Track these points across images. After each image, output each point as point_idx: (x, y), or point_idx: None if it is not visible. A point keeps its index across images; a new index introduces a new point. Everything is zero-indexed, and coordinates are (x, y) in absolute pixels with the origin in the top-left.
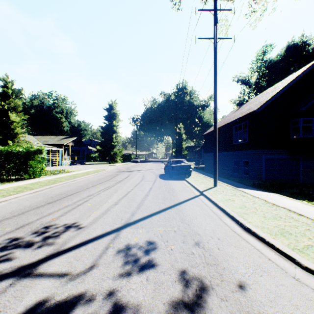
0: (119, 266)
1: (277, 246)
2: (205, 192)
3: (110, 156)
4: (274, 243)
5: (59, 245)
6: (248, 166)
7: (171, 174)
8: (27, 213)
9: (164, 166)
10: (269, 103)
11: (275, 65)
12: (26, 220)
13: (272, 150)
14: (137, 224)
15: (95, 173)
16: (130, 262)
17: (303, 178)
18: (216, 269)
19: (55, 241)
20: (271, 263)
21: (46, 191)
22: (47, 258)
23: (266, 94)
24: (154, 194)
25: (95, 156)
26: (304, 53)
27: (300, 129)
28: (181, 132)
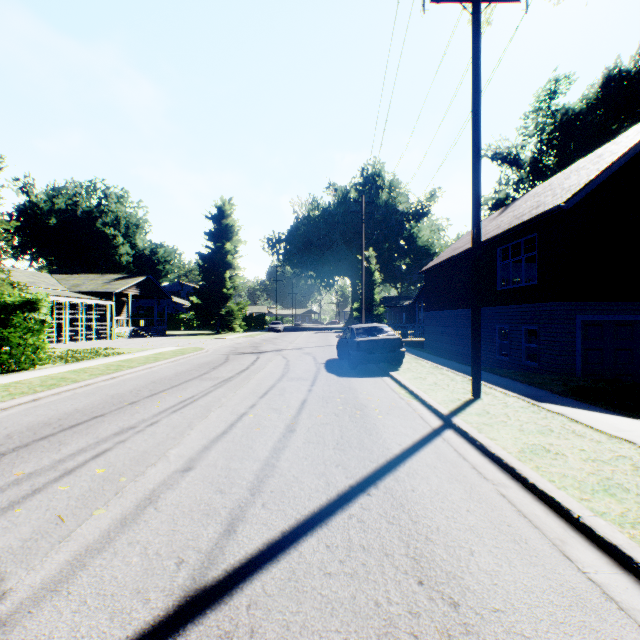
0: None
1: None
2: (458, 419)
3: (219, 319)
4: None
5: None
6: (540, 341)
7: (356, 362)
8: None
9: (335, 339)
10: (593, 189)
11: (579, 119)
12: None
13: (599, 302)
14: (235, 601)
15: (175, 358)
16: None
17: None
18: None
19: None
20: None
21: (13, 413)
22: None
23: (578, 171)
24: (312, 425)
25: (189, 319)
26: None
27: None
28: (372, 268)
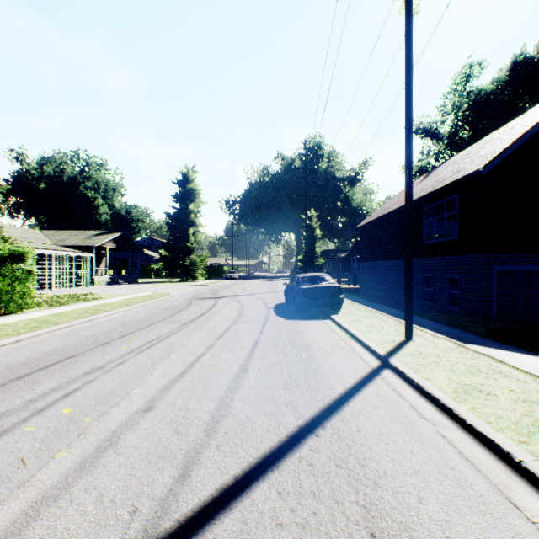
0: None
1: None
2: (394, 360)
3: (183, 268)
4: None
5: None
6: (460, 288)
7: (301, 307)
8: None
9: (282, 286)
10: (507, 156)
11: (490, 98)
12: None
13: (512, 254)
14: None
15: (145, 303)
16: None
17: None
18: None
19: None
20: None
21: None
22: None
23: (492, 141)
24: (264, 365)
25: (158, 268)
26: None
27: None
28: (314, 225)
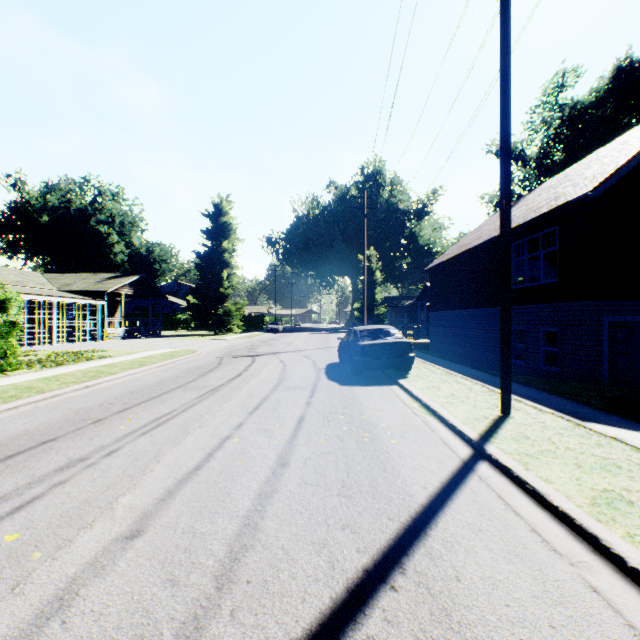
0: None
1: None
2: (493, 448)
3: (216, 319)
4: None
5: None
6: (561, 345)
7: (360, 368)
8: None
9: (335, 340)
10: (622, 176)
11: (588, 112)
12: None
13: (628, 302)
14: None
15: (163, 363)
16: None
17: None
18: None
19: None
20: None
21: None
22: None
23: (600, 159)
24: (311, 455)
25: (186, 319)
26: None
27: None
28: (373, 267)
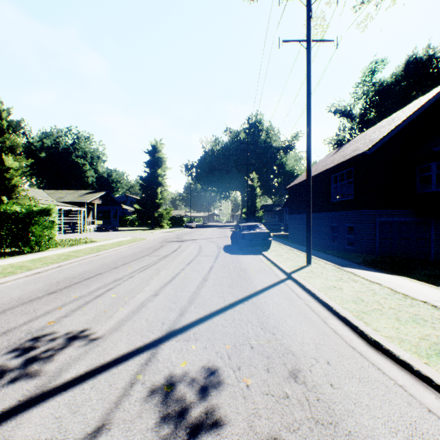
0: (151, 428)
1: (438, 382)
2: (294, 274)
3: (153, 219)
4: (432, 374)
5: (47, 376)
6: (355, 234)
7: (242, 246)
8: (11, 312)
9: (230, 233)
10: (386, 141)
11: (390, 88)
12: (6, 324)
13: (389, 210)
14: (188, 332)
15: (130, 244)
16: (172, 417)
17: (436, 251)
18: (334, 435)
19: (42, 369)
20: (436, 421)
21: (52, 272)
22: (18, 407)
23: (380, 128)
24: (217, 277)
25: (132, 219)
26: (432, 72)
27: (432, 179)
28: (255, 185)
